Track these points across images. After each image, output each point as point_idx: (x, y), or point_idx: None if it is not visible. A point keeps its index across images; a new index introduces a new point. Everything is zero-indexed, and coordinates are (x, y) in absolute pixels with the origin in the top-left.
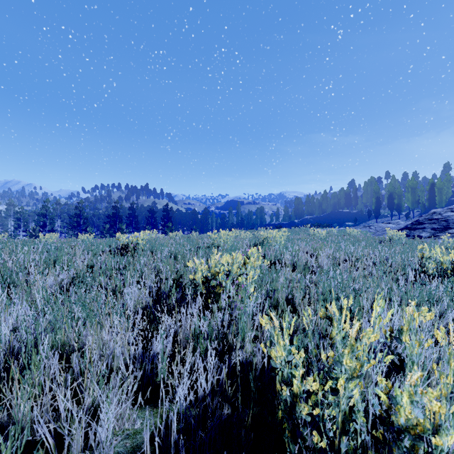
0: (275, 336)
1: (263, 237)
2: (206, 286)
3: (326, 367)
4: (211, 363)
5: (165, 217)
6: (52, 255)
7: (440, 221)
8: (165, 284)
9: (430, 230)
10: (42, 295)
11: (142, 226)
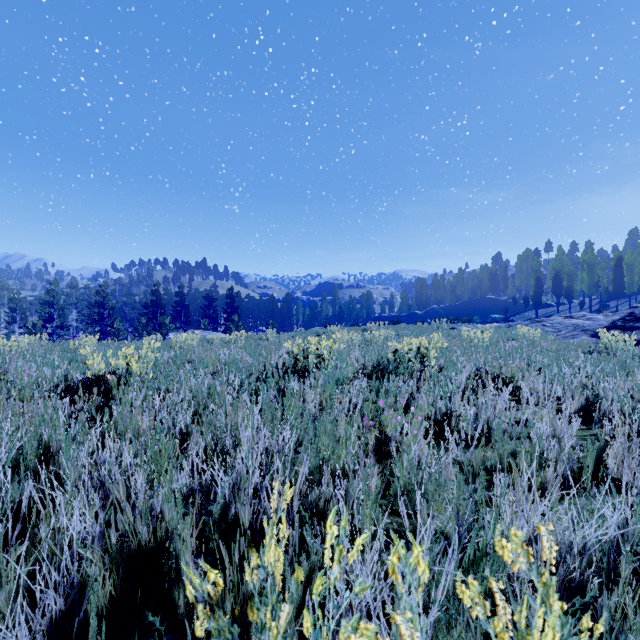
0: None
1: (394, 352)
2: None
3: None
4: None
5: (229, 306)
6: None
7: None
8: None
9: None
10: None
11: (196, 320)
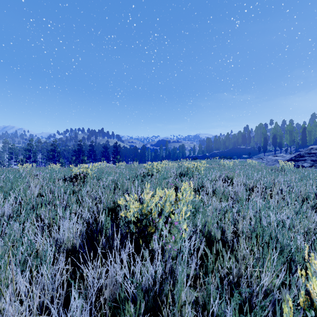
0: None
1: (187, 168)
2: (137, 225)
3: None
4: None
5: (115, 151)
6: (9, 184)
7: (316, 155)
8: (100, 216)
9: (310, 162)
10: None
11: (99, 158)
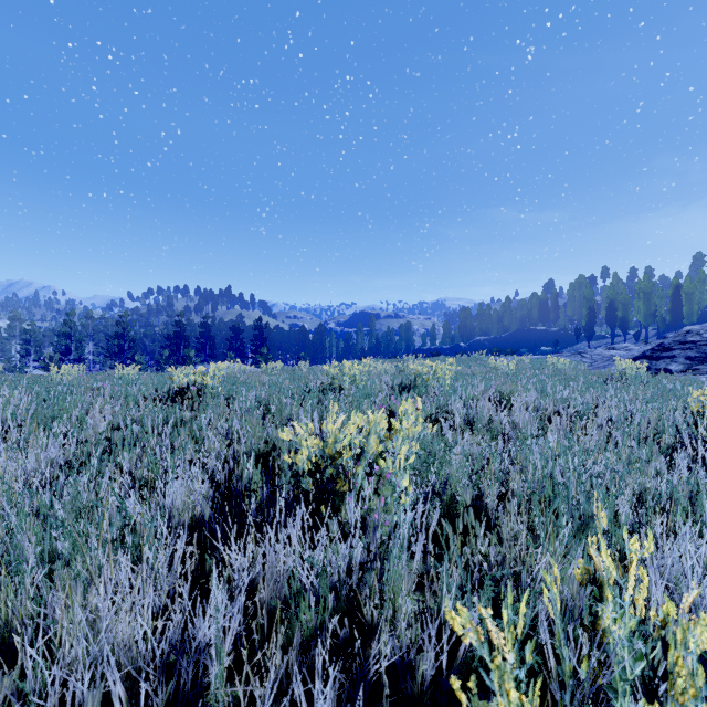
0: (493, 673)
1: (415, 374)
2: (316, 478)
3: (593, 699)
4: (324, 706)
5: (257, 338)
6: (49, 407)
7: (699, 346)
8: (242, 466)
9: (684, 361)
10: (1, 493)
11: (222, 353)
